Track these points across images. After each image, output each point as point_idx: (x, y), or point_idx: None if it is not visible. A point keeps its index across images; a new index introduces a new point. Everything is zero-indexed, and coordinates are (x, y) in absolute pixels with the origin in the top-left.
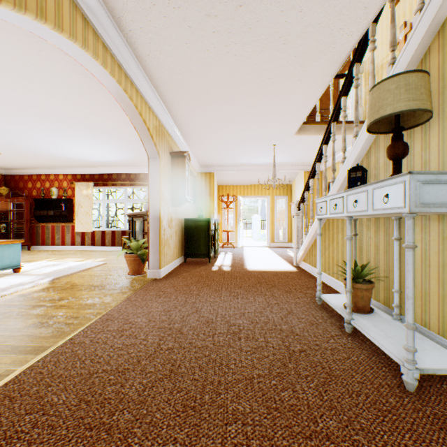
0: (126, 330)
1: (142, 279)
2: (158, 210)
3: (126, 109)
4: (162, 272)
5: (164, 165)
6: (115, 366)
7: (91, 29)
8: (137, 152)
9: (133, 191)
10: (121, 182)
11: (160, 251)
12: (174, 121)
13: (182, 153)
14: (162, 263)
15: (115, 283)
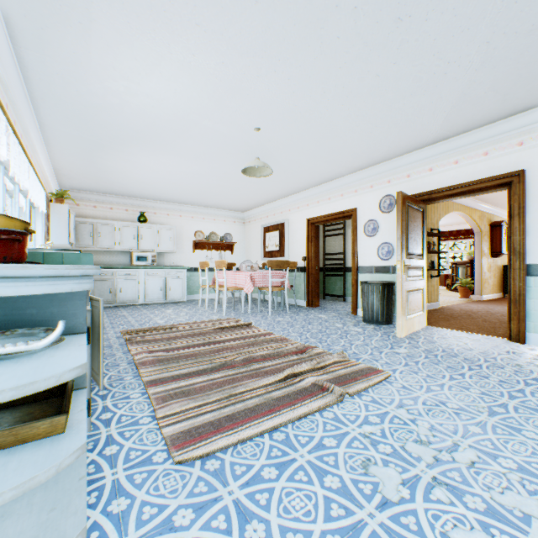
0: (468, 306)
1: (468, 299)
2: (479, 261)
3: (462, 216)
4: (482, 297)
5: (484, 234)
6: (467, 309)
7: (453, 203)
8: (460, 219)
9: (453, 244)
10: (443, 238)
11: (481, 285)
12: (491, 205)
13: (498, 224)
14: (482, 292)
15: (453, 299)
